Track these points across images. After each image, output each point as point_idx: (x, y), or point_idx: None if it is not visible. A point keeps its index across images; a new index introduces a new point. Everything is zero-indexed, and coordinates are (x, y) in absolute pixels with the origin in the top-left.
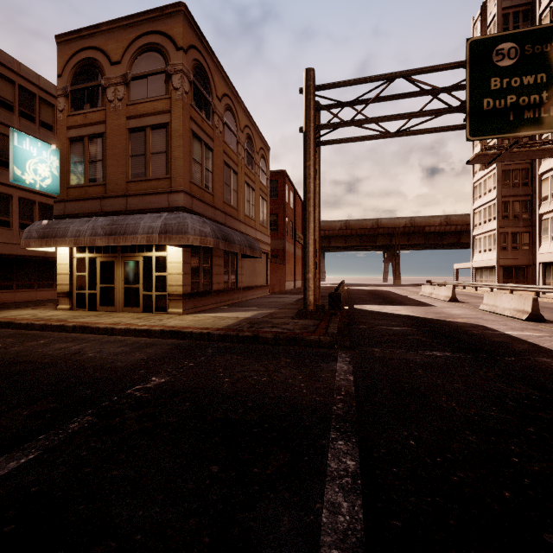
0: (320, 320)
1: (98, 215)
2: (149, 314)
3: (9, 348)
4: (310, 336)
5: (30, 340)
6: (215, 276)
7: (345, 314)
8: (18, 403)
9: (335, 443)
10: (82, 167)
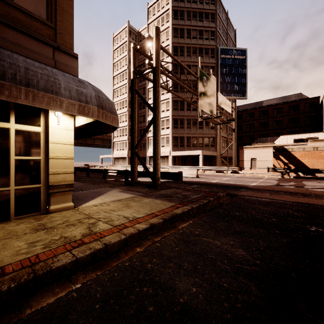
0: (172, 188)
1: None
2: (22, 222)
3: None
4: (218, 194)
5: None
6: None
7: None
8: None
9: None
10: None
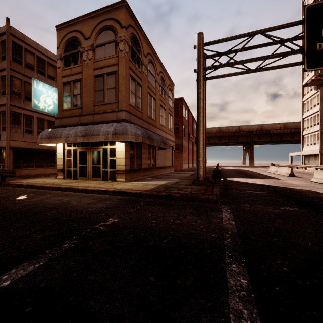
0: (207, 186)
1: (78, 125)
2: (106, 182)
3: (31, 199)
4: (203, 196)
5: (42, 195)
6: (143, 160)
7: (221, 183)
8: (35, 230)
9: (230, 266)
10: (69, 98)
